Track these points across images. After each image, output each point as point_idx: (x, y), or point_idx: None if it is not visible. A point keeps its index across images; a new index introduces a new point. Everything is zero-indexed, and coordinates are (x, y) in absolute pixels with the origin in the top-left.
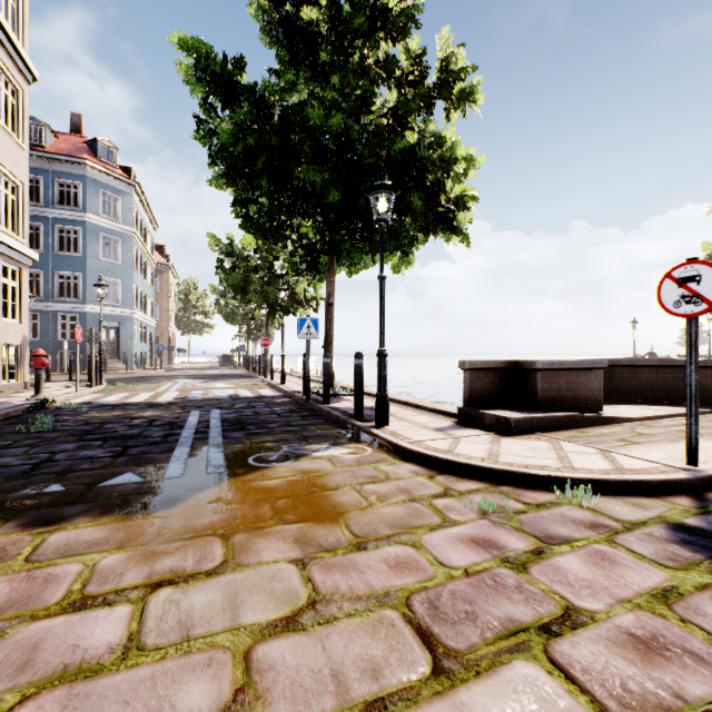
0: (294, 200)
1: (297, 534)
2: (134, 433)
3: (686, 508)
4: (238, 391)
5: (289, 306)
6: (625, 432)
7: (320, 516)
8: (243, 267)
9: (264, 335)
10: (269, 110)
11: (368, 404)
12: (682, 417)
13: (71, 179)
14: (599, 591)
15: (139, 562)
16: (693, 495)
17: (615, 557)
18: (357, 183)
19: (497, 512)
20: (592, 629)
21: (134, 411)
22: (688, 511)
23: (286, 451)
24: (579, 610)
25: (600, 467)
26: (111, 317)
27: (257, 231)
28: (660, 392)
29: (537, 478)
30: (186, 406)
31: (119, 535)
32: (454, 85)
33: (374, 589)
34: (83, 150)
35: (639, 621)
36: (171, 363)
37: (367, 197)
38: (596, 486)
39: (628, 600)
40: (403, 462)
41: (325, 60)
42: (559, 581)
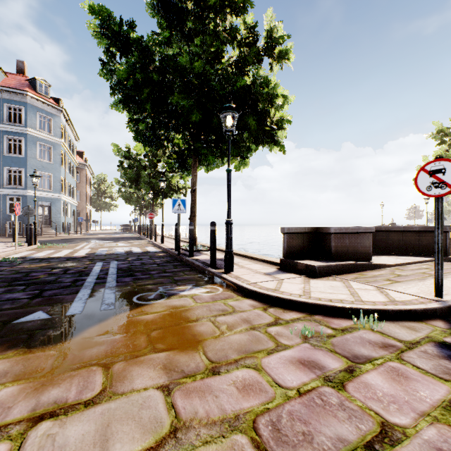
0: (169, 120)
1: (165, 361)
2: (51, 279)
3: (443, 330)
4: (132, 248)
5: (167, 192)
6: (389, 274)
7: (184, 344)
8: (136, 166)
9: (150, 211)
10: (152, 56)
11: (219, 256)
12: (421, 263)
13: (17, 105)
14: (403, 405)
15: (28, 394)
16: (444, 319)
17: (407, 373)
18: (212, 108)
19: (315, 336)
20: (407, 445)
21: (55, 263)
22: (445, 331)
23: (161, 291)
24: (392, 426)
25: (380, 300)
26: (46, 199)
27: (144, 141)
28: (404, 247)
29: (339, 309)
30: (93, 259)
31: (17, 368)
32: (275, 47)
33: (226, 412)
34: (26, 85)
35: (441, 434)
36: (88, 230)
37: (219, 118)
38: (380, 314)
39: (426, 413)
40: (244, 298)
41: (190, 27)
42: (370, 397)
